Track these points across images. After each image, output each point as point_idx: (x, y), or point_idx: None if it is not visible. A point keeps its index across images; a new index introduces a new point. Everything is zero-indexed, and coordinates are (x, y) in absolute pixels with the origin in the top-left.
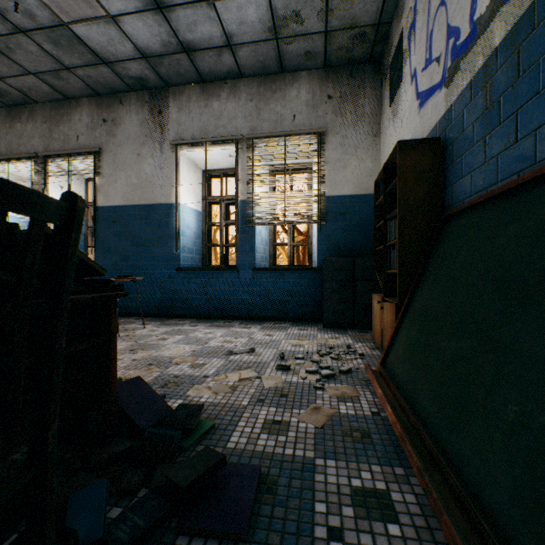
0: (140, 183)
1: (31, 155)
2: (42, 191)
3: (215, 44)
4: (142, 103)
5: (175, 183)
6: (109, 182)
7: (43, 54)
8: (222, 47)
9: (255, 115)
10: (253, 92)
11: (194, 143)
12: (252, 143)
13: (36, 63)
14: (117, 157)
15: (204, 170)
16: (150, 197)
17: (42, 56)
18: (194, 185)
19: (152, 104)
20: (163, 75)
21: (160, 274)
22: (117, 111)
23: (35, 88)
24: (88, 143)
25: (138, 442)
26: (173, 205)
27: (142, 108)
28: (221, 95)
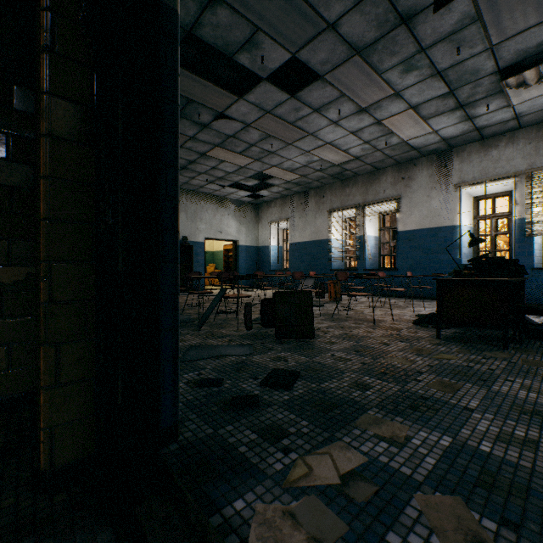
0: (428, 214)
1: (355, 206)
2: (361, 225)
3: (503, 121)
4: (430, 163)
5: (458, 212)
6: (405, 216)
7: (381, 155)
8: (509, 120)
9: (532, 154)
10: (531, 137)
11: (474, 182)
12: (530, 175)
13: (374, 160)
14: (411, 199)
15: (474, 197)
16: (436, 223)
17: (380, 156)
18: (468, 209)
19: (438, 162)
20: (452, 144)
21: (445, 272)
22: (411, 171)
23: (363, 169)
24: (391, 194)
25: (537, 326)
26: (456, 227)
27: (430, 166)
28: (499, 145)
